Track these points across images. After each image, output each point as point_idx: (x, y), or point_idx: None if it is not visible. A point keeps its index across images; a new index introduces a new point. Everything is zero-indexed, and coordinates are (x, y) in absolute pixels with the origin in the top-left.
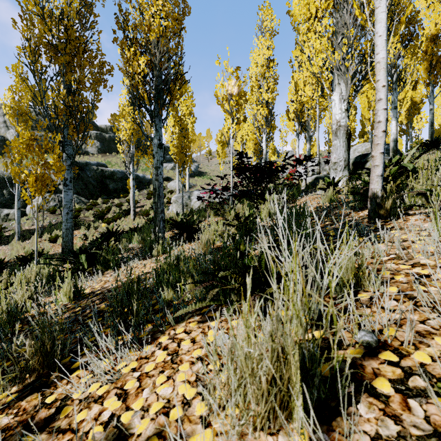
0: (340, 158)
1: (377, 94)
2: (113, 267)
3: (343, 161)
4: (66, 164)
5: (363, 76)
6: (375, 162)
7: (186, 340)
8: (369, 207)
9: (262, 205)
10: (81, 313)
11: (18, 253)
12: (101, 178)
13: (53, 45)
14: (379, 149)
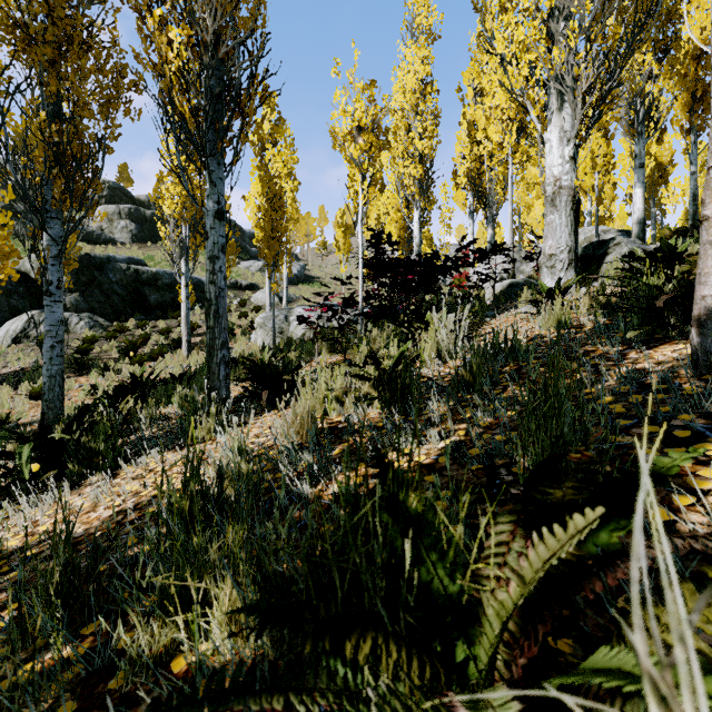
0: (561, 246)
1: None
2: (108, 467)
3: (566, 252)
4: (49, 254)
5: (605, 95)
6: None
7: None
8: (697, 340)
9: (423, 334)
10: None
11: None
12: (135, 284)
13: (20, 26)
14: None
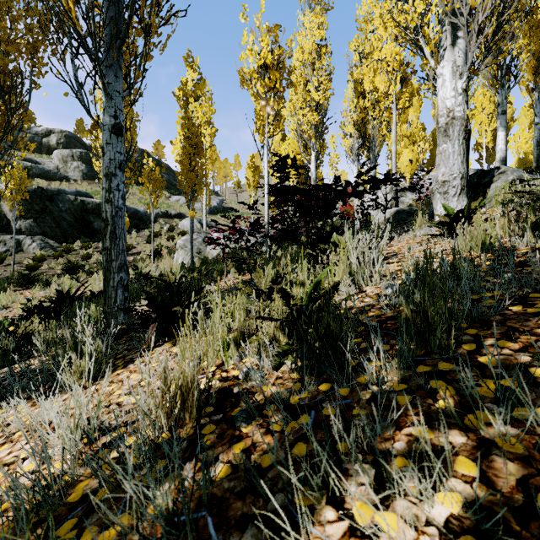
0: (454, 173)
1: None
2: None
3: (459, 179)
4: None
5: (499, 28)
6: None
7: None
8: None
9: (332, 256)
10: None
11: None
12: (81, 212)
13: None
14: None
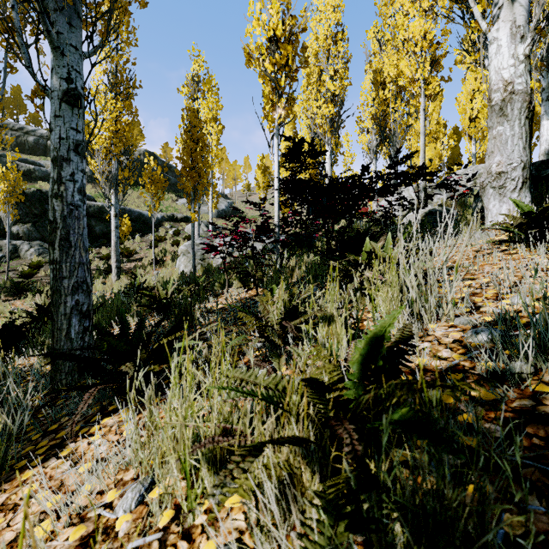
0: (514, 162)
1: None
2: None
3: (520, 169)
4: None
5: None
6: None
7: None
8: None
9: (370, 272)
10: None
11: None
12: None
13: None
14: None
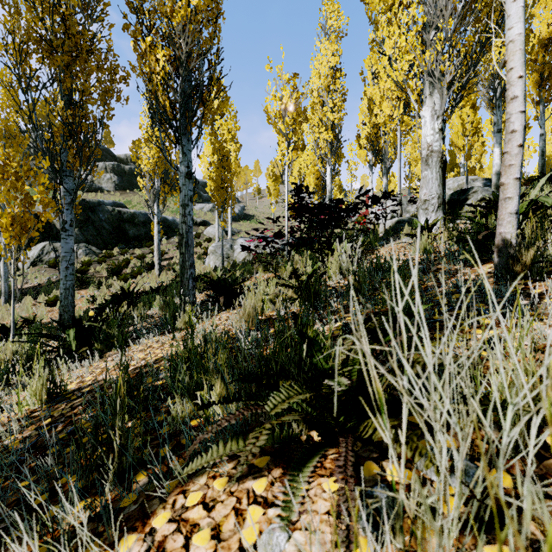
0: (433, 194)
1: (510, 90)
2: (119, 346)
3: (436, 198)
4: (65, 202)
5: (464, 84)
6: (506, 192)
7: (202, 531)
8: (497, 260)
9: (330, 257)
10: (49, 430)
11: (4, 321)
12: (118, 221)
13: (46, 41)
14: (513, 172)
